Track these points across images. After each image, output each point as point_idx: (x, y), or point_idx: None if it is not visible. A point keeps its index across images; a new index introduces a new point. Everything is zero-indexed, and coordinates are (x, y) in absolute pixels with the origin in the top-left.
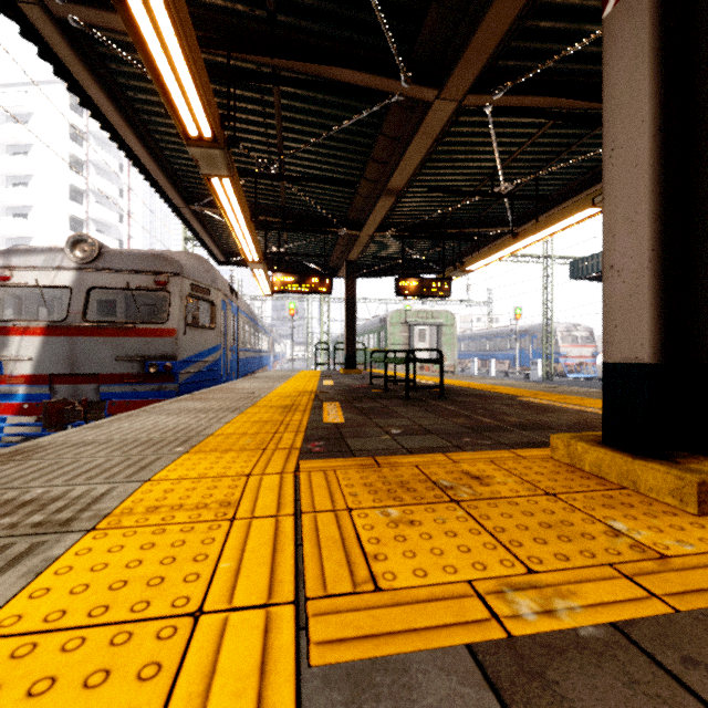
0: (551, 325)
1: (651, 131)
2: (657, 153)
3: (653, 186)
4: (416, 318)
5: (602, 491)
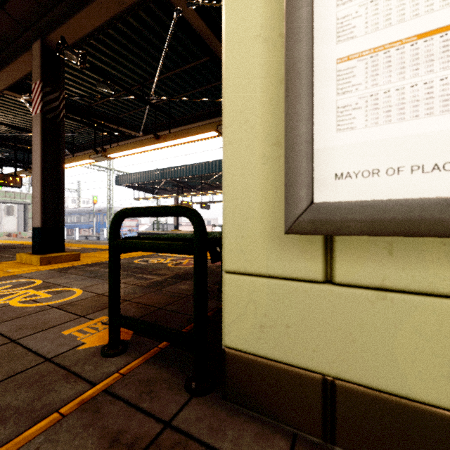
0: (112, 208)
1: (40, 160)
2: (41, 167)
3: (40, 176)
4: (4, 197)
5: (20, 266)
